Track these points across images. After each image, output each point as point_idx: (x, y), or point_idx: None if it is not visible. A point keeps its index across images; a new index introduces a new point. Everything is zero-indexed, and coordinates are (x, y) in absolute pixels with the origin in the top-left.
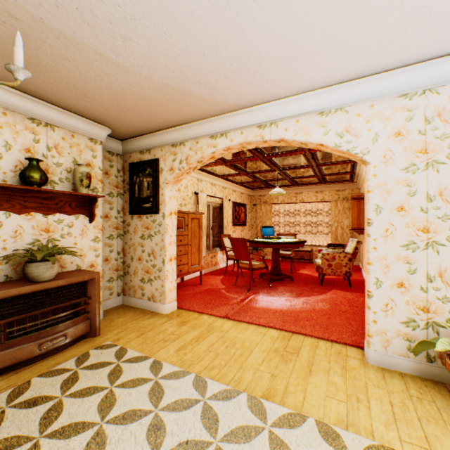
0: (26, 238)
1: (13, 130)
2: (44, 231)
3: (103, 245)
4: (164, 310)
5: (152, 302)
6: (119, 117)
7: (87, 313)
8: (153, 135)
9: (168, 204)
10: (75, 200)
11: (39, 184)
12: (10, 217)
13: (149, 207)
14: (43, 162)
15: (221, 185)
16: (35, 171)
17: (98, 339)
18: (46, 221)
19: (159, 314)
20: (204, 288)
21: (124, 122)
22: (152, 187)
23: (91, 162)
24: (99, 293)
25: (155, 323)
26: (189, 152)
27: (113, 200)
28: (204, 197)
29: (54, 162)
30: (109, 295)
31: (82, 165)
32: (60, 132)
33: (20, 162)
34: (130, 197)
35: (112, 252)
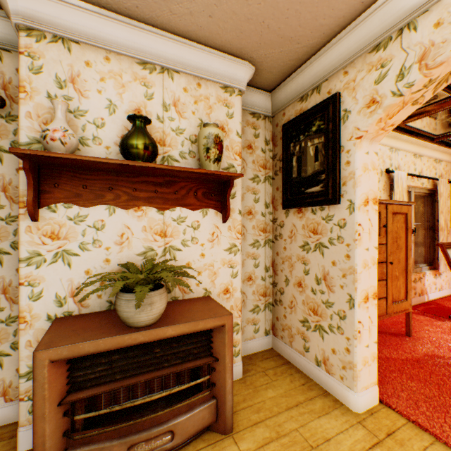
0: (134, 246)
1: (118, 83)
2: (159, 235)
3: (244, 255)
4: (350, 402)
5: (324, 372)
6: (264, 19)
7: (209, 390)
8: (327, 48)
9: (360, 181)
10: (201, 185)
11: (141, 158)
12: (114, 214)
13: (317, 191)
14: (150, 122)
15: (432, 156)
16: (135, 135)
17: (227, 449)
18: (161, 219)
19: (340, 407)
20: (420, 350)
21: (273, 33)
22: (323, 153)
23: (225, 124)
24: (230, 353)
25: (338, 440)
26: (432, 35)
27: (258, 187)
28: (403, 177)
29: (172, 128)
30: (252, 332)
31: (208, 125)
32: (181, 80)
33: (126, 131)
34: (283, 180)
35: (256, 266)
